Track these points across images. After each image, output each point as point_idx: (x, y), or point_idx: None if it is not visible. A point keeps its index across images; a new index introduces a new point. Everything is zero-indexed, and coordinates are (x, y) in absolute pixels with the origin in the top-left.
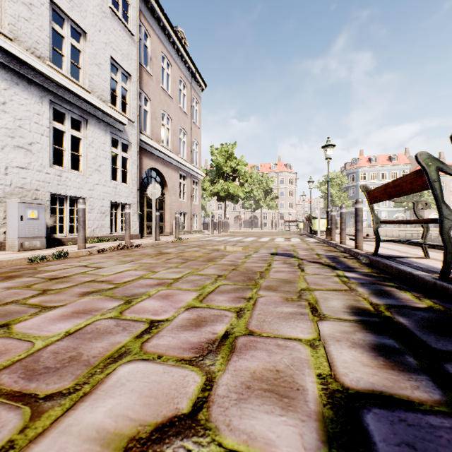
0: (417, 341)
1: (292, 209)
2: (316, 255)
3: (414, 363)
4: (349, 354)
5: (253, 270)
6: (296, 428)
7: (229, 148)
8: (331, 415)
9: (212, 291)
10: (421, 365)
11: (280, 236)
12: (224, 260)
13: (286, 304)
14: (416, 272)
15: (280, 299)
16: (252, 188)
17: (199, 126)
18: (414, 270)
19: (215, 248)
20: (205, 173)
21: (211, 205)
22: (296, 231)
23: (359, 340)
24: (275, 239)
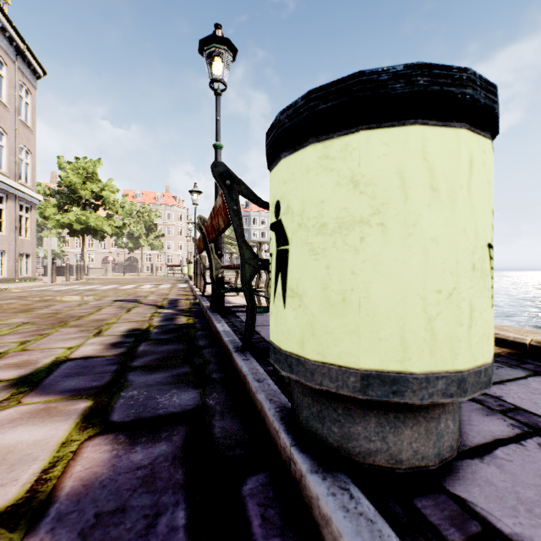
0: (146, 337)
1: (183, 251)
2: (162, 299)
3: (127, 345)
4: (92, 347)
5: (73, 315)
6: (19, 372)
7: (90, 165)
8: (47, 366)
9: (6, 334)
10: (130, 345)
11: (153, 282)
12: (46, 309)
13: (78, 333)
14: (204, 304)
15: (76, 331)
16: (125, 223)
17: (33, 127)
18: (208, 303)
19: (45, 298)
20: (49, 194)
21: (52, 242)
22: (180, 276)
23: (109, 342)
24: (143, 285)
